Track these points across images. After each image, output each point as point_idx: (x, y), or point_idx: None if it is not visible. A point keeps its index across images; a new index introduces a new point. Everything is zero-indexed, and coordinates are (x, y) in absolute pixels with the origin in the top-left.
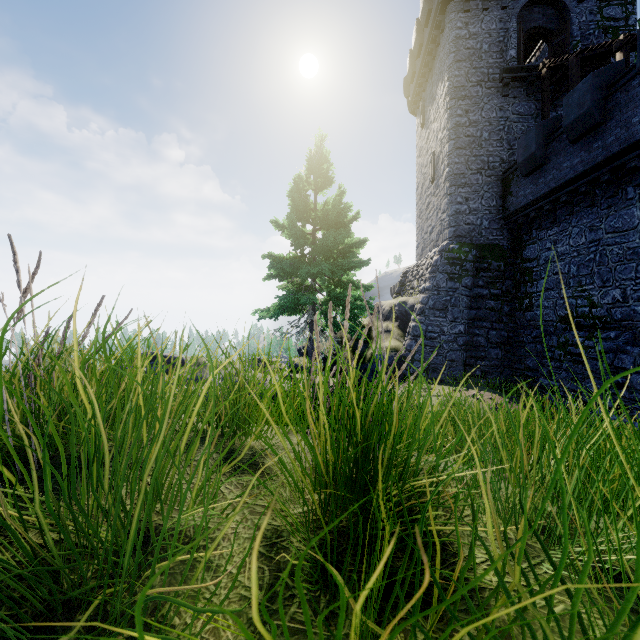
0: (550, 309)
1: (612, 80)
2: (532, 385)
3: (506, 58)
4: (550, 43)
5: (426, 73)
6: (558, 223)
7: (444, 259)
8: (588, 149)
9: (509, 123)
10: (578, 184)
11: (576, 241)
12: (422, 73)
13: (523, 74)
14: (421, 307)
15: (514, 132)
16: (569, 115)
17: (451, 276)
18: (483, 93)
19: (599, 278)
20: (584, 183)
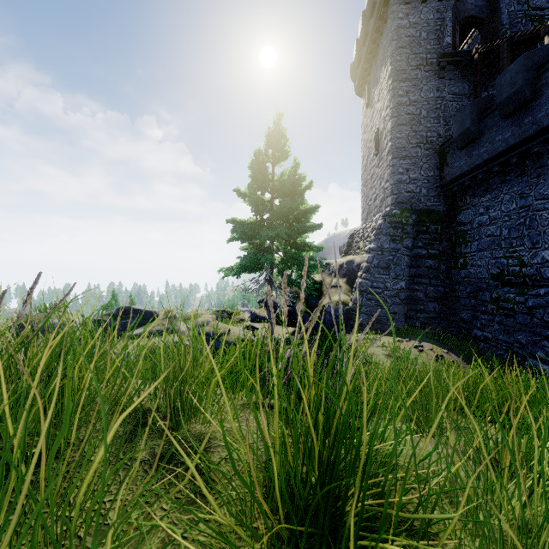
0: (483, 268)
1: (542, 61)
2: (467, 335)
3: (442, 44)
4: (482, 31)
5: (371, 59)
6: (490, 191)
7: (387, 223)
8: (519, 124)
9: (445, 102)
10: (509, 156)
11: (507, 207)
12: (367, 59)
13: (458, 58)
14: (367, 265)
15: (450, 110)
16: (501, 93)
17: (393, 238)
18: (422, 76)
19: (529, 240)
20: (515, 155)
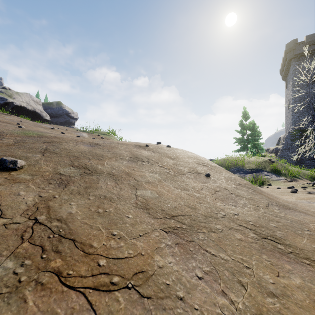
0: None
1: None
2: None
3: (313, 72)
4: None
5: (287, 72)
6: None
7: (289, 135)
8: None
9: (314, 92)
10: None
11: None
12: (285, 72)
13: None
14: (281, 149)
15: None
16: None
17: (291, 140)
18: (304, 84)
19: None
20: None
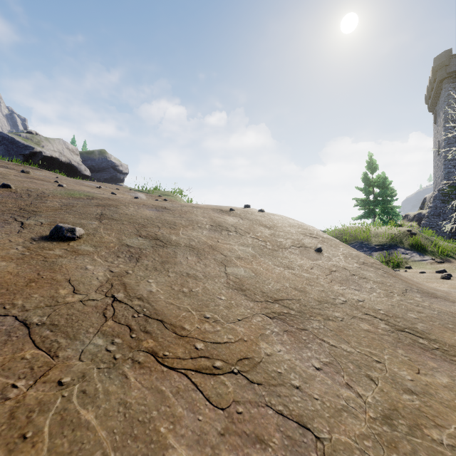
0: None
1: None
2: None
3: None
4: None
5: (436, 100)
6: None
7: (440, 194)
8: None
9: None
10: None
11: None
12: (434, 99)
13: None
14: (427, 215)
15: None
16: None
17: (443, 201)
18: None
19: None
20: None
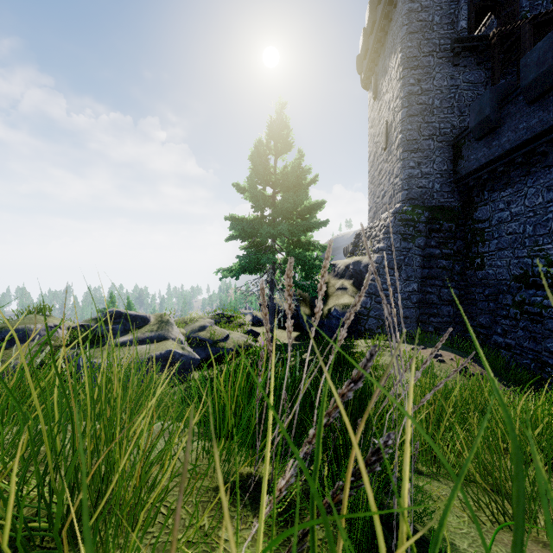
0: (503, 268)
1: None
2: (485, 342)
3: (457, 29)
4: (499, 15)
5: (378, 49)
6: (512, 184)
7: (398, 220)
8: (547, 108)
9: (460, 91)
10: (536, 144)
11: (532, 201)
12: (375, 49)
13: (474, 44)
14: (376, 266)
15: (464, 99)
16: (527, 75)
17: (405, 237)
18: (435, 63)
19: None
20: (542, 143)
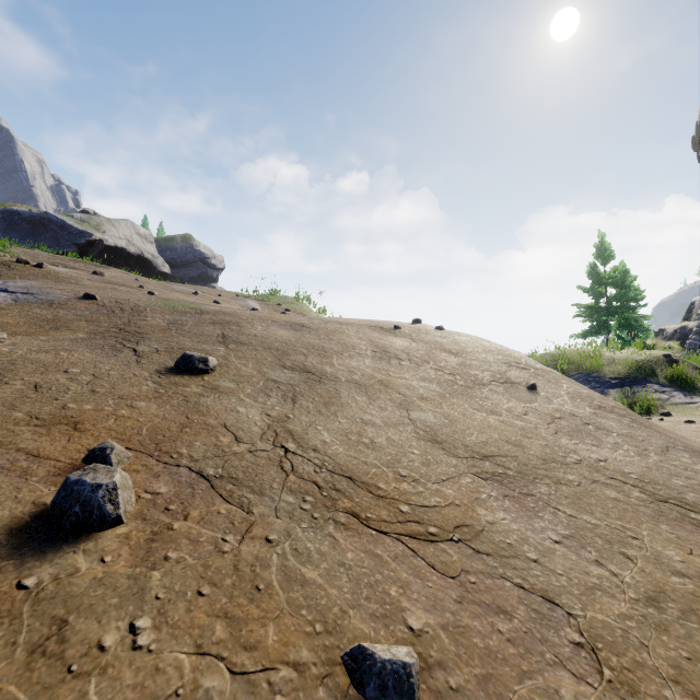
0: None
1: None
2: None
3: None
4: None
5: None
6: None
7: None
8: None
9: None
10: None
11: None
12: None
13: None
14: (696, 330)
15: None
16: None
17: None
18: None
19: None
20: None
